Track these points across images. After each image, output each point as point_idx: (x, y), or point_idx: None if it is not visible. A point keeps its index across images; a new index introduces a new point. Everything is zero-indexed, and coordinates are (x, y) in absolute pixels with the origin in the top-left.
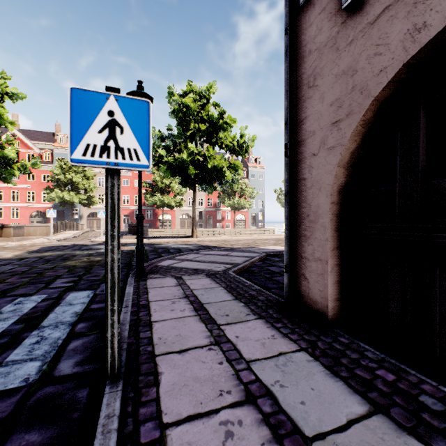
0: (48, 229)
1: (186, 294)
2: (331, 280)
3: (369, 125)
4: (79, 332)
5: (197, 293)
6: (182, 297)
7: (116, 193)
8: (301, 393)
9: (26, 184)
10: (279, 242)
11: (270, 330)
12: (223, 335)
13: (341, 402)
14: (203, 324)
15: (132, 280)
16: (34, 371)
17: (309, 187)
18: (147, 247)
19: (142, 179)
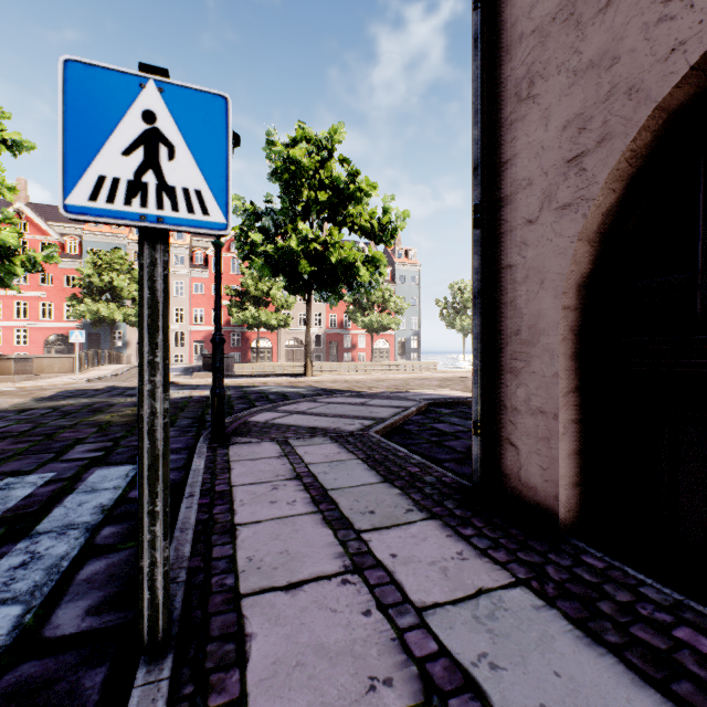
0: (72, 363)
1: (297, 472)
2: (564, 449)
3: (641, 161)
4: (103, 543)
5: (316, 471)
6: (291, 477)
7: (161, 278)
8: (536, 684)
9: (38, 291)
10: (446, 383)
11: (454, 542)
12: (367, 552)
13: (622, 706)
14: (329, 529)
15: (204, 447)
16: (6, 628)
17: (519, 281)
18: (232, 391)
19: (225, 283)
